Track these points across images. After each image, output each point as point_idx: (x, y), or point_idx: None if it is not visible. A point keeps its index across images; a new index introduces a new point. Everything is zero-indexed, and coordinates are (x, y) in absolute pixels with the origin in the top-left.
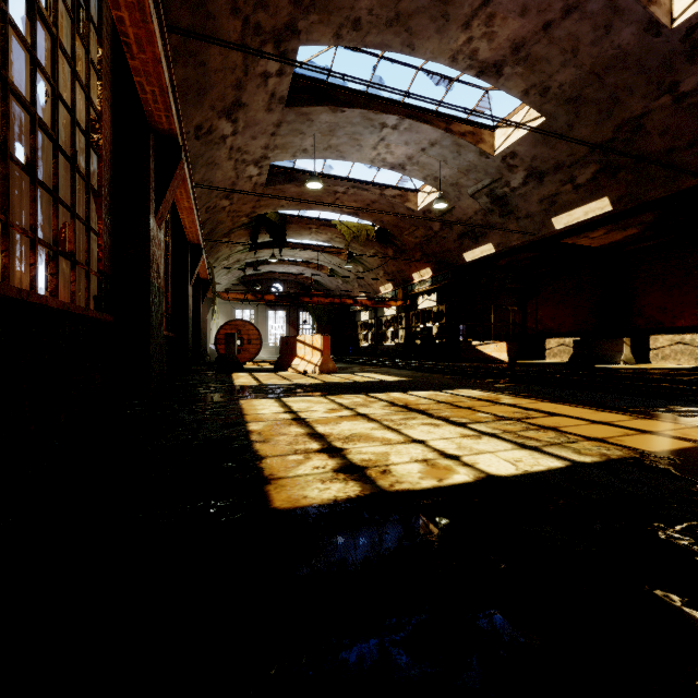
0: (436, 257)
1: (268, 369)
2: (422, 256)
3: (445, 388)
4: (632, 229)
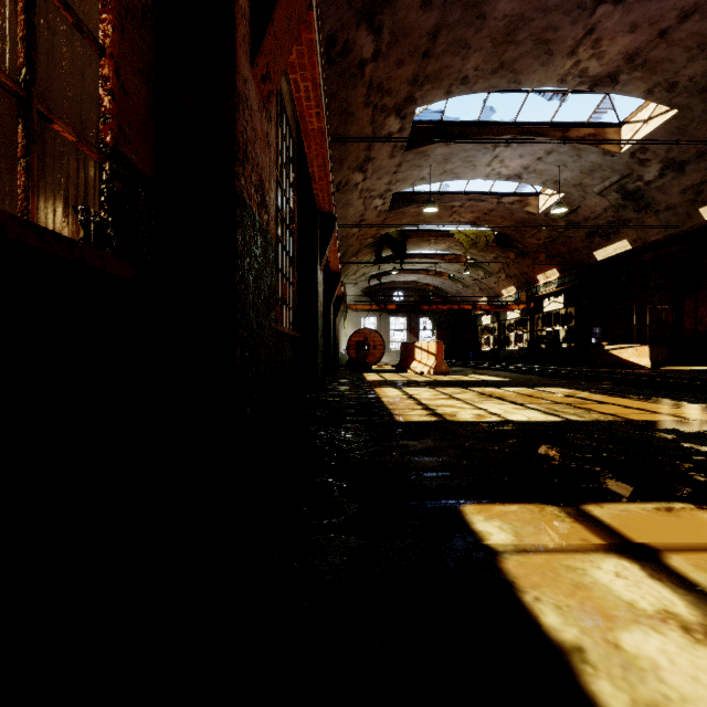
0: (563, 258)
1: (391, 370)
2: (547, 257)
3: (537, 387)
4: None
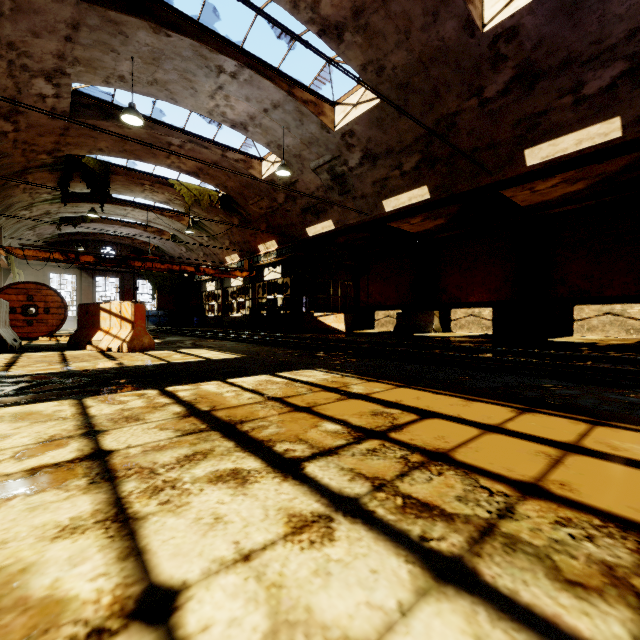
0: (281, 230)
1: (63, 346)
2: (268, 228)
3: (282, 369)
4: (441, 219)
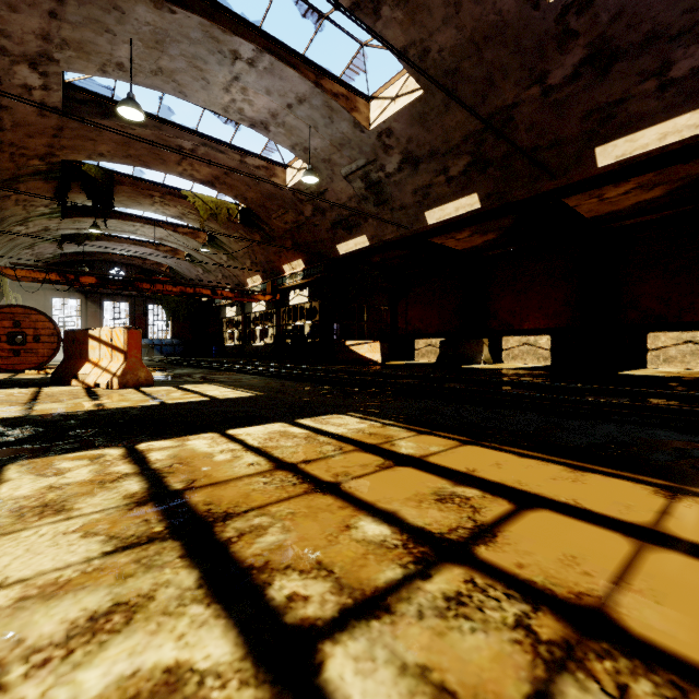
0: (309, 248)
1: (48, 380)
2: (293, 246)
3: (303, 414)
4: (491, 234)
